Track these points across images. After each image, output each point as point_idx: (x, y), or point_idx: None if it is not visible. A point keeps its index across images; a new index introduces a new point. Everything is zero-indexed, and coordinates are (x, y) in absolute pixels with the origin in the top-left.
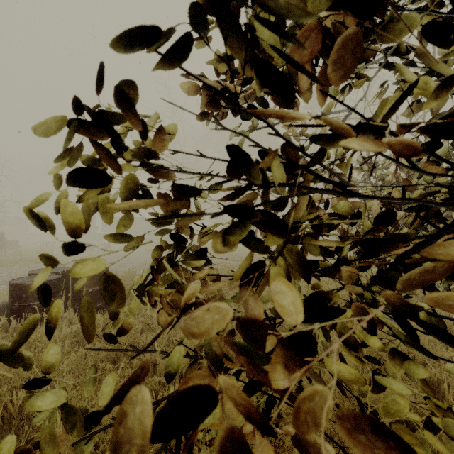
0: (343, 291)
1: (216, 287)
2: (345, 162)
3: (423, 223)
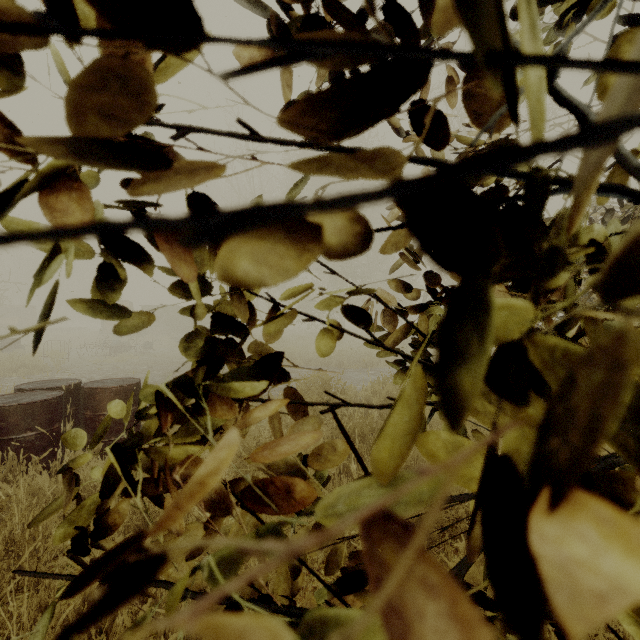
0: None
1: (290, 445)
2: None
3: None
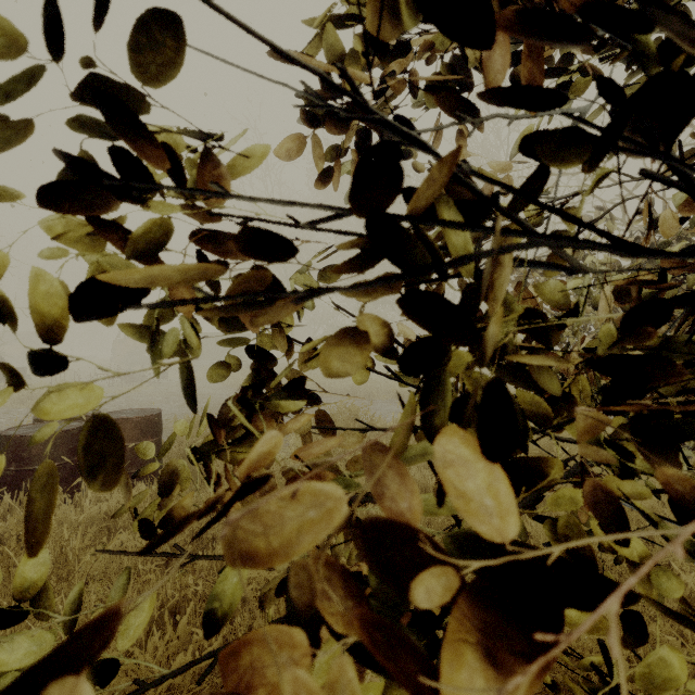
0: (532, 447)
1: (326, 447)
2: (573, 210)
3: (688, 333)
